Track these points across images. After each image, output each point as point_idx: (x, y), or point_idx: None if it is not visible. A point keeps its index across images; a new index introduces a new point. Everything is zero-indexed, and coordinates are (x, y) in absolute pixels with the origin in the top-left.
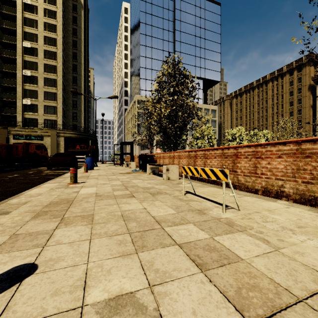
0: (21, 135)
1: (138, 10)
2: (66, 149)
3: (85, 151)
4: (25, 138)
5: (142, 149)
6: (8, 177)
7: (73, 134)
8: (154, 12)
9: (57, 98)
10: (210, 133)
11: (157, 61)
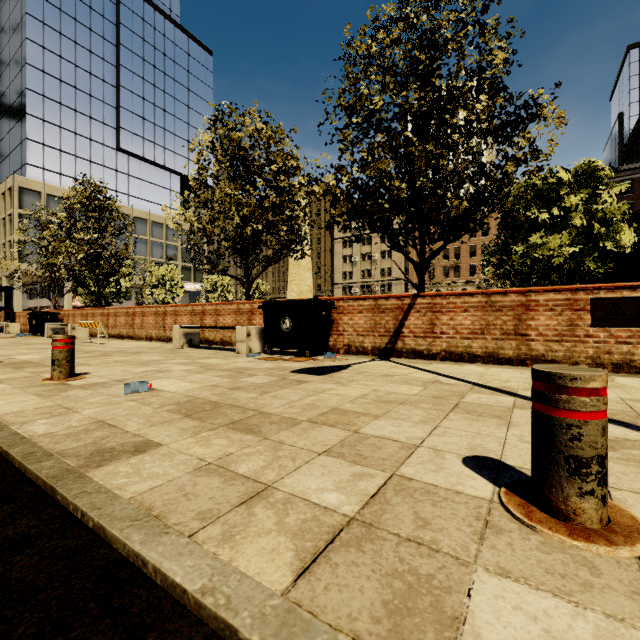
0: None
1: None
2: None
3: None
4: None
5: (32, 296)
6: None
7: None
8: (67, 6)
9: None
10: (175, 279)
11: (75, 113)
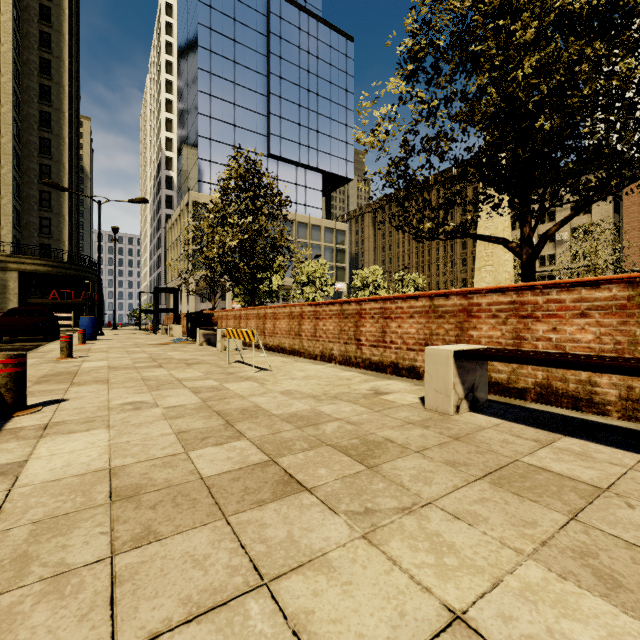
0: None
1: (195, 21)
2: (25, 298)
3: (73, 304)
4: None
5: (204, 300)
6: None
7: (42, 267)
8: (228, 30)
9: (1, 183)
10: (325, 276)
11: (234, 128)
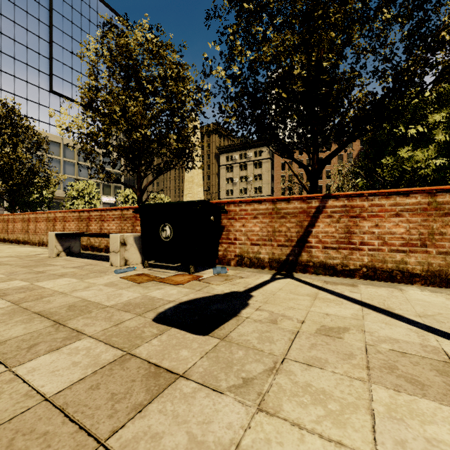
0: None
1: None
2: None
3: None
4: None
5: None
6: None
7: None
8: None
9: None
10: (93, 193)
11: (13, 60)
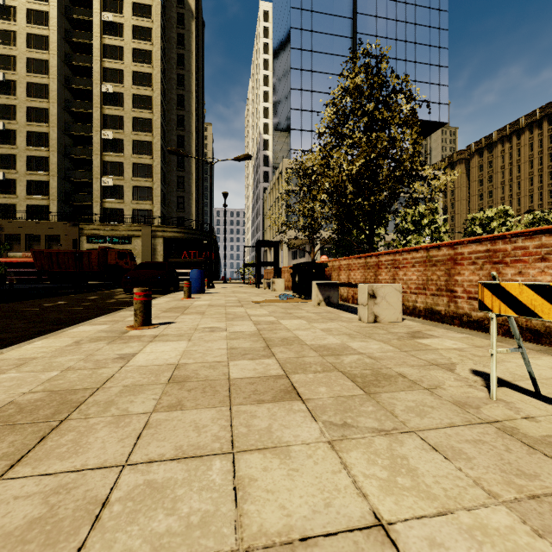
0: (98, 237)
1: (288, 7)
2: (167, 258)
3: (197, 262)
4: (104, 242)
5: (294, 257)
6: (40, 306)
7: (177, 233)
8: (316, 5)
9: (153, 172)
10: (435, 222)
11: (321, 95)
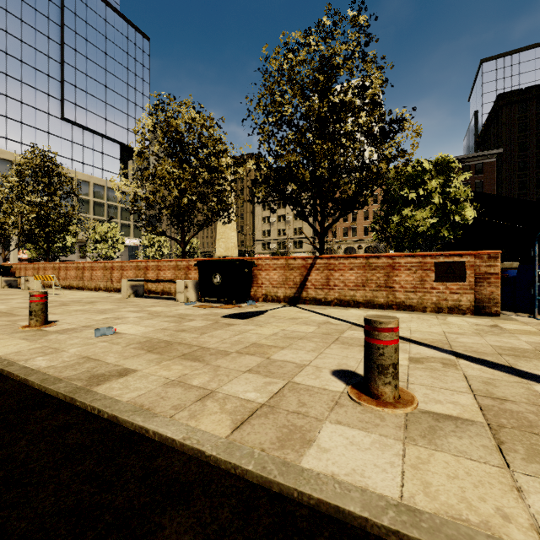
0: None
1: None
2: None
3: None
4: None
5: None
6: None
7: None
8: None
9: None
10: (117, 236)
11: (20, 84)
